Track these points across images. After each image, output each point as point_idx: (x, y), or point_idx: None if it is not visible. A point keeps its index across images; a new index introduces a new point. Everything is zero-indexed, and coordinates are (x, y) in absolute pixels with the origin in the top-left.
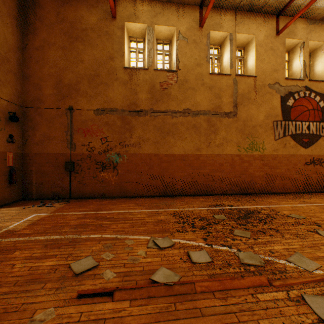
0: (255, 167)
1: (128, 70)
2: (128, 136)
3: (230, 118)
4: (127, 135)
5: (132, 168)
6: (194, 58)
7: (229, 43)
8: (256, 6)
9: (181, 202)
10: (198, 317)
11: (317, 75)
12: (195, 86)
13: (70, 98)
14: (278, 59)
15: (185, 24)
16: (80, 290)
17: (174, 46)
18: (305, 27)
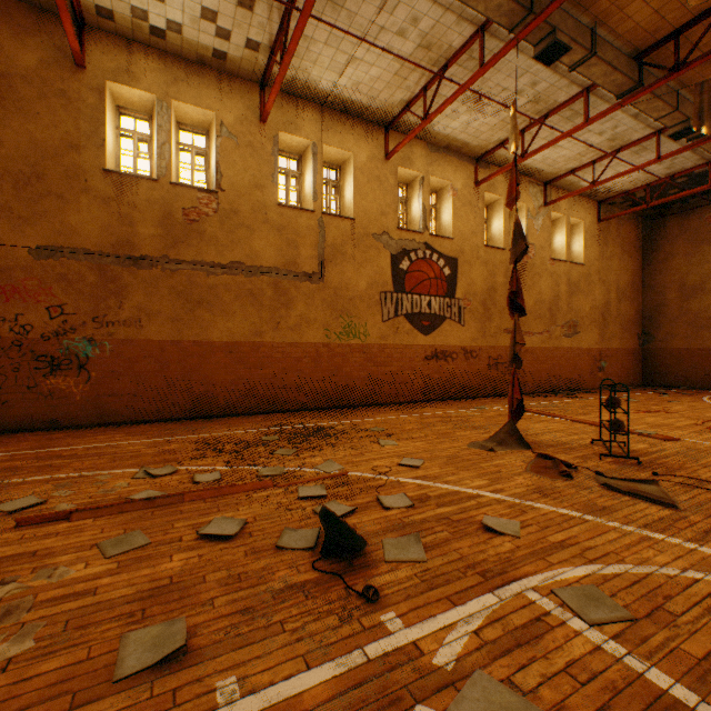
0: (353, 364)
1: (115, 176)
2: (114, 305)
3: (313, 283)
4: (113, 303)
5: (123, 368)
6: (251, 174)
7: (312, 158)
8: (353, 109)
9: (221, 425)
10: (176, 515)
11: (444, 228)
12: (252, 224)
13: None
14: (387, 197)
15: (234, 111)
16: (20, 517)
17: (213, 144)
18: (425, 155)
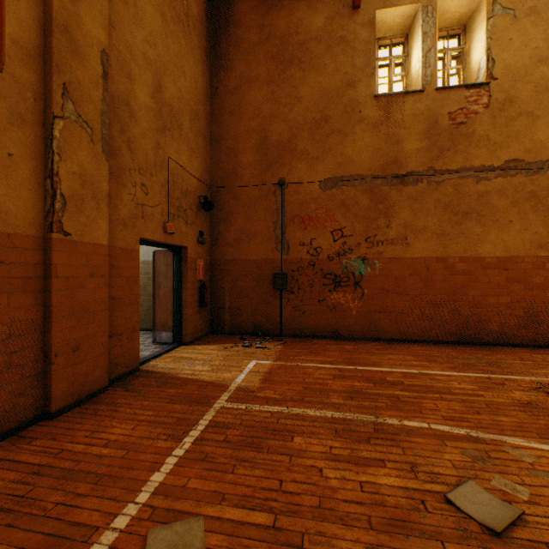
0: None
1: (383, 100)
2: (382, 225)
3: None
4: (381, 223)
5: (390, 286)
6: (531, 47)
7: None
8: None
9: (518, 360)
10: None
11: None
12: (533, 109)
13: (279, 166)
14: None
15: None
16: None
17: (477, 33)
18: None
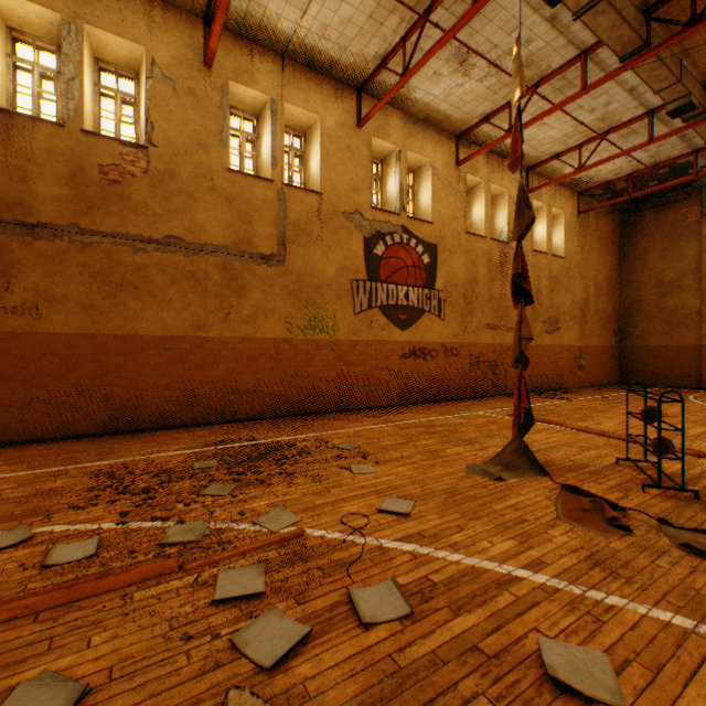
0: (320, 363)
1: None
2: None
3: (271, 267)
4: None
5: (12, 370)
6: (192, 129)
7: (270, 117)
8: (319, 62)
9: (146, 443)
10: None
11: (422, 211)
12: (194, 190)
13: None
14: (360, 171)
15: (170, 48)
16: None
17: (143, 88)
18: (403, 126)
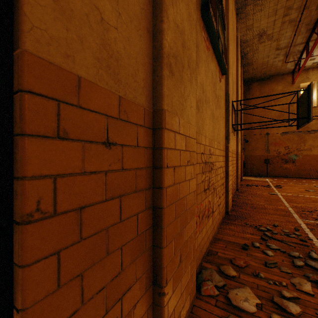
0: None
1: None
2: (302, 145)
3: None
4: (301, 144)
5: (305, 162)
6: None
7: None
8: None
9: None
10: None
11: None
12: None
13: (266, 129)
14: None
15: None
16: None
17: None
18: None
